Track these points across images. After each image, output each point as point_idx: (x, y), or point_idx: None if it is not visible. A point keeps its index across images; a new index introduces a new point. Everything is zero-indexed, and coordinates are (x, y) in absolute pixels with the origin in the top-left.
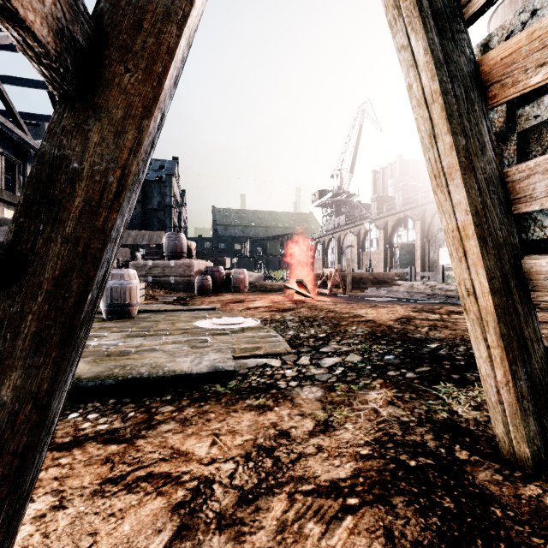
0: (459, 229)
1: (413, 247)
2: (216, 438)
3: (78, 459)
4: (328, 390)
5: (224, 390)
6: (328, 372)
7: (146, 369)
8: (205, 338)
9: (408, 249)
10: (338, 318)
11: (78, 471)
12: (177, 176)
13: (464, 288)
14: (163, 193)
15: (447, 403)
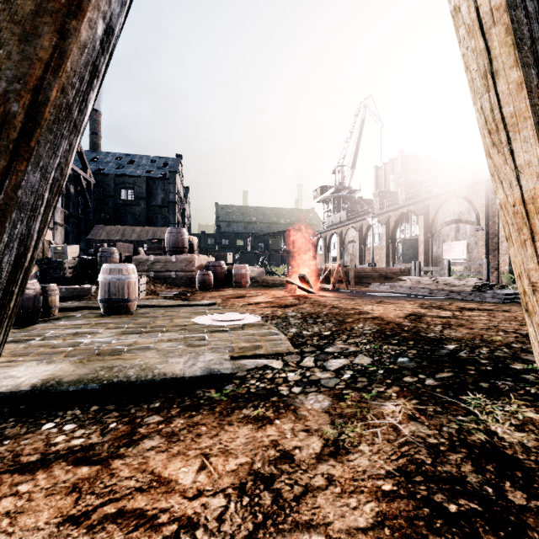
0: (525, 201)
1: (416, 242)
2: (205, 461)
3: (40, 486)
4: (336, 399)
5: (219, 396)
6: (335, 377)
7: (135, 371)
8: (203, 336)
9: (410, 244)
10: (343, 315)
11: (36, 503)
12: (181, 173)
13: (527, 282)
14: (167, 189)
15: (481, 420)
